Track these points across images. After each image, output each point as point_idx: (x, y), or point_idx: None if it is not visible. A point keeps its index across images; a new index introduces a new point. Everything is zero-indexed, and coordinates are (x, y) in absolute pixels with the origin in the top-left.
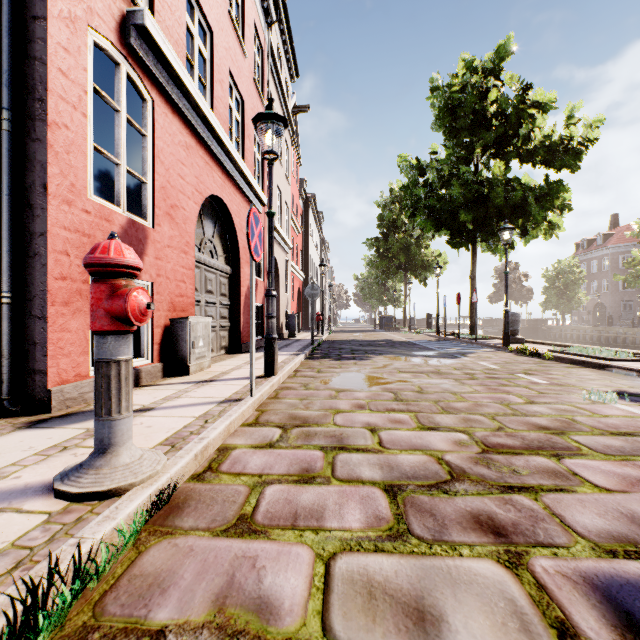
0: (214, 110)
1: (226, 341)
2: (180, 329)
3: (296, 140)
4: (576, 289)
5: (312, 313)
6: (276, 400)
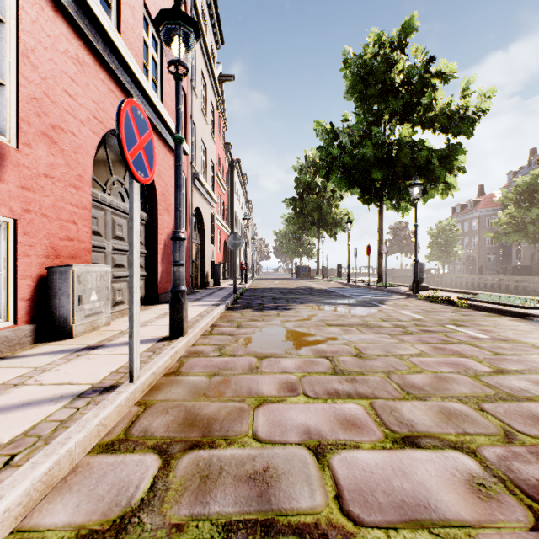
0: (122, 35)
1: (142, 291)
2: (61, 280)
3: (222, 107)
4: (454, 244)
5: (235, 262)
6: (175, 378)
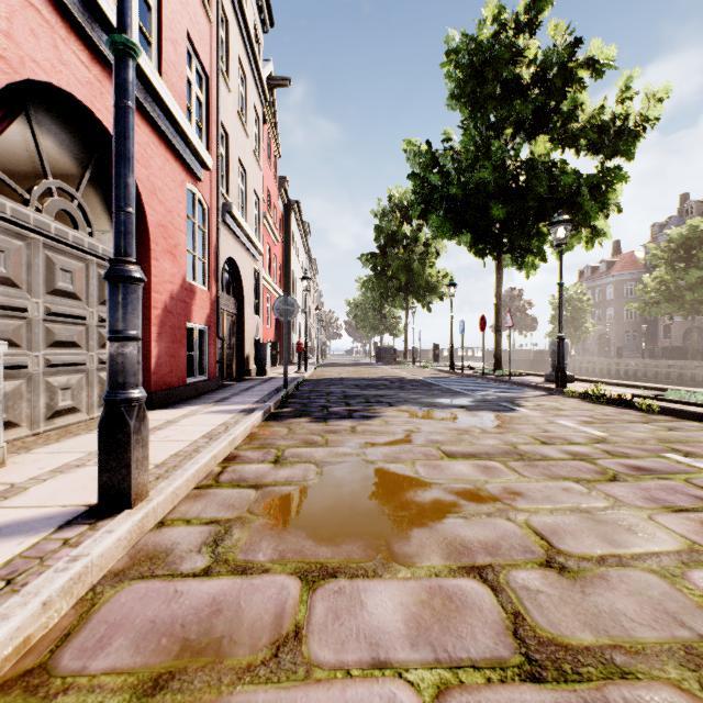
0: None
1: None
2: None
3: (274, 123)
4: (584, 318)
5: (285, 340)
6: None
